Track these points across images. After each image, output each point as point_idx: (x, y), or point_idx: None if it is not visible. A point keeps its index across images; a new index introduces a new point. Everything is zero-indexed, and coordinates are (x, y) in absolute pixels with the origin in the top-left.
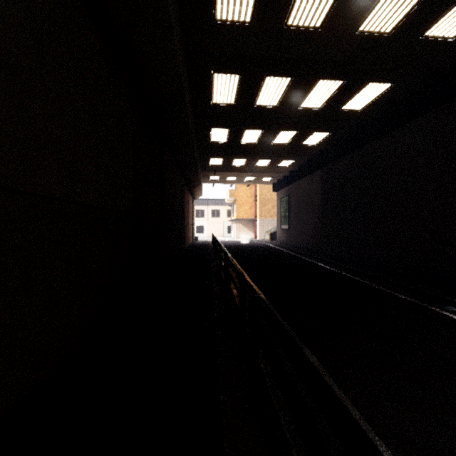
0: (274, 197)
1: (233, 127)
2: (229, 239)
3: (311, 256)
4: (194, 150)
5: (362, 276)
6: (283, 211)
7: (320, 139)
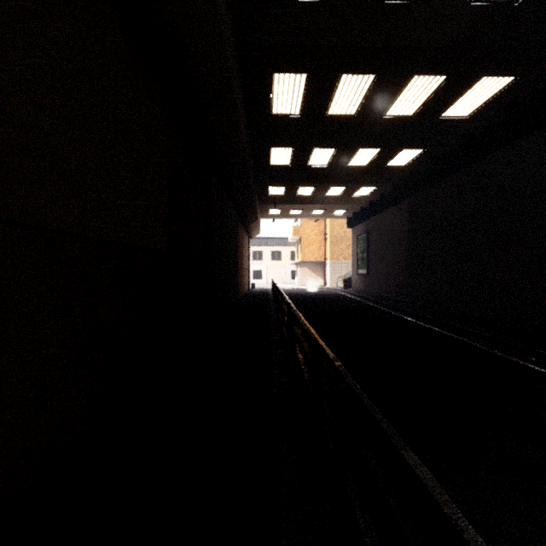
0: (349, 235)
1: (298, 145)
2: (293, 287)
3: (398, 309)
4: (250, 176)
5: (473, 338)
6: (360, 251)
7: (410, 158)
